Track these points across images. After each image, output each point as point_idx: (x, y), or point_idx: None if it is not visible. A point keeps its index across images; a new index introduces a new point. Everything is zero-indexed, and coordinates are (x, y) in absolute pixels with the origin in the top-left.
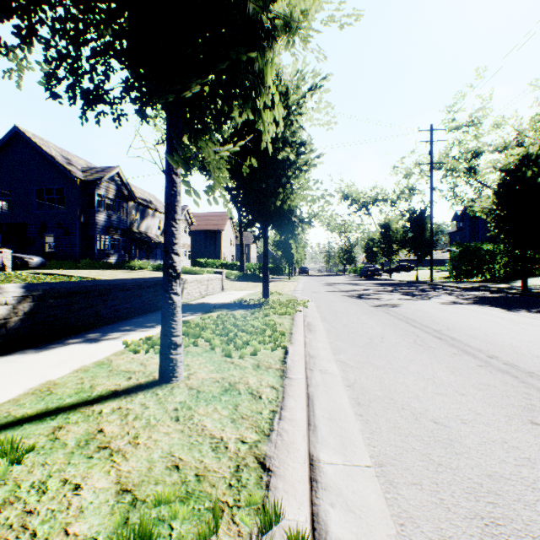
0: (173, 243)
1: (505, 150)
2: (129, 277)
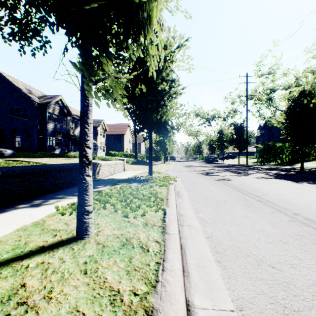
0: (86, 140)
1: (289, 89)
2: (67, 162)
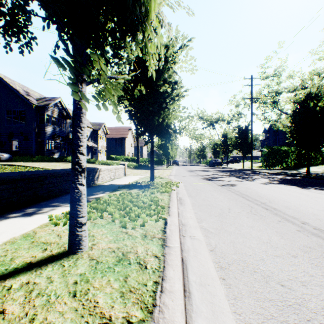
0: (79, 145)
1: (294, 91)
2: (65, 167)
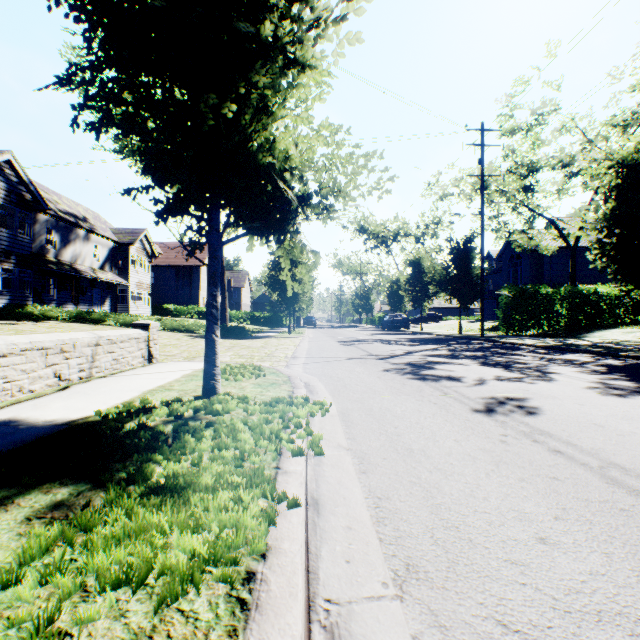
0: None
1: (568, 166)
2: None
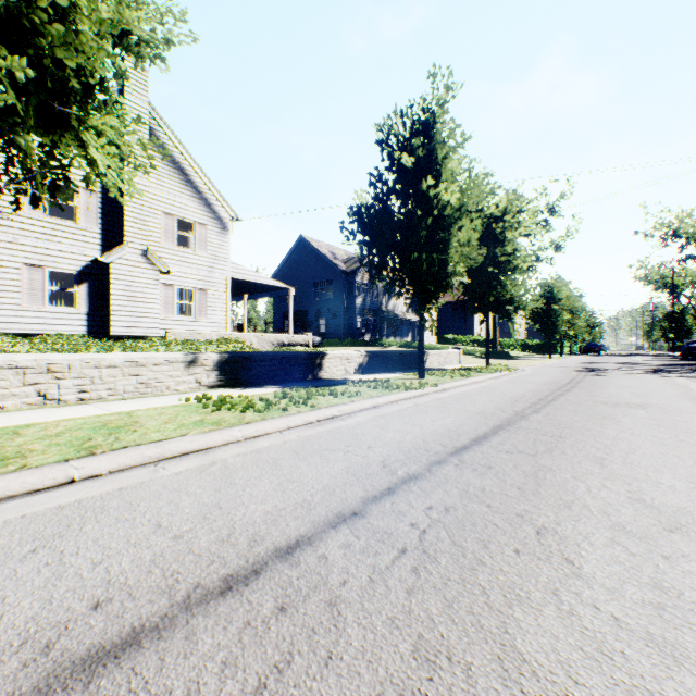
0: (422, 336)
1: None
2: None
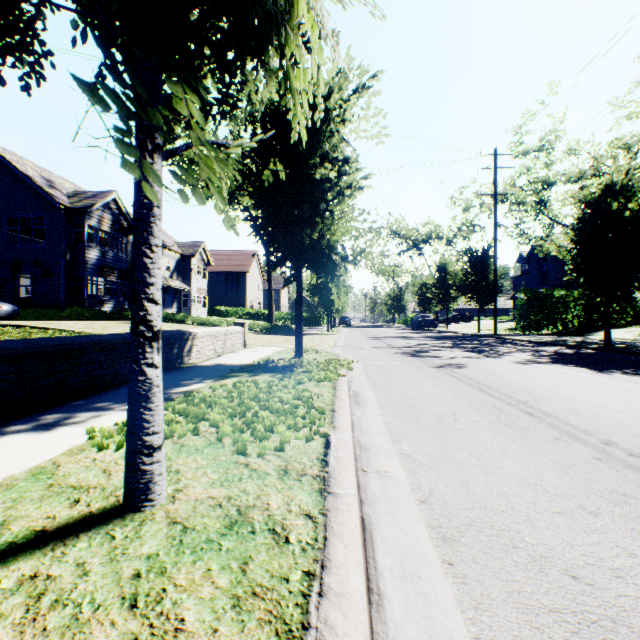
0: (146, 283)
1: (580, 181)
2: (126, 329)
